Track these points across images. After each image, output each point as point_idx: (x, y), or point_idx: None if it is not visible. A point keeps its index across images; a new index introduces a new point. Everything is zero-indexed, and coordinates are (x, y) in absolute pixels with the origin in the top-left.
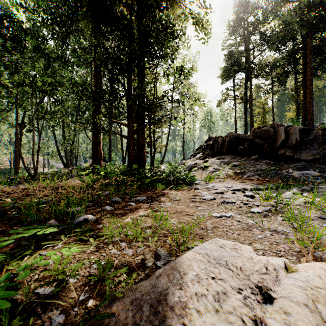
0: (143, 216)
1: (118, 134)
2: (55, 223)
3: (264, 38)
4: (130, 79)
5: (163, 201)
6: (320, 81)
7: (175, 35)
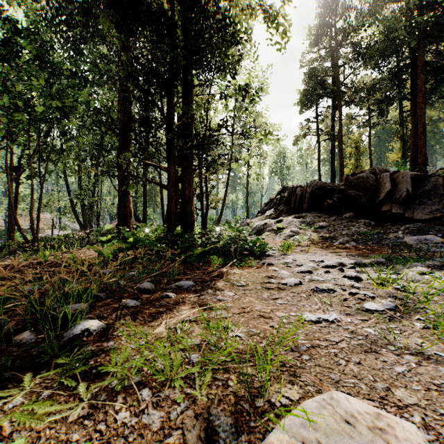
0: (187, 322)
1: (154, 182)
2: (31, 339)
3: (358, 51)
4: (171, 102)
5: (220, 289)
6: (434, 111)
7: (237, 39)
